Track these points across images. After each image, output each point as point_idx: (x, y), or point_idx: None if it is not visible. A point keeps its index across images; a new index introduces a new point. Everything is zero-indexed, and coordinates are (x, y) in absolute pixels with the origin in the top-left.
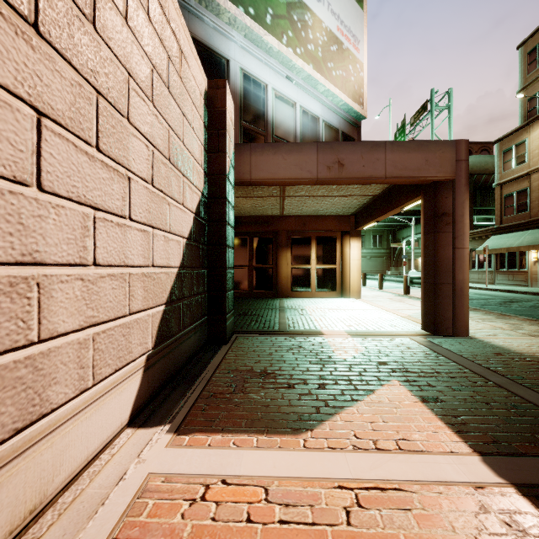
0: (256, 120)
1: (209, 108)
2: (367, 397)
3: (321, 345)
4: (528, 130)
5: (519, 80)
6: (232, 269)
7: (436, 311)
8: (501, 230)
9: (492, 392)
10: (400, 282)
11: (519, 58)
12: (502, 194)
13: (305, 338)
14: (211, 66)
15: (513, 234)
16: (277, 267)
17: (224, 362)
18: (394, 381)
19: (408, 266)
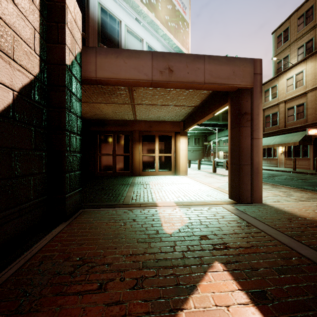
0: (112, 45)
1: (48, 1)
2: (190, 299)
3: (152, 218)
4: (278, 79)
5: (272, 51)
6: (77, 152)
7: (240, 185)
8: (264, 135)
9: (313, 273)
10: (210, 165)
11: (272, 39)
12: (264, 115)
13: (141, 210)
14: None
15: (270, 137)
16: (132, 155)
17: (46, 247)
18: (217, 263)
19: (213, 156)
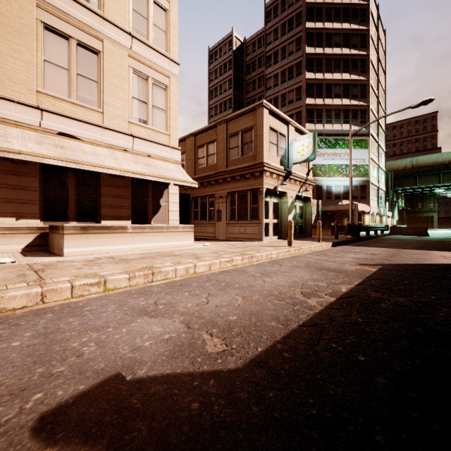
0: (329, 193)
1: (317, 203)
2: None
3: None
4: None
5: None
6: None
7: None
8: None
9: None
10: None
11: None
12: None
13: None
14: (319, 188)
15: None
16: (342, 223)
17: None
18: None
19: None
